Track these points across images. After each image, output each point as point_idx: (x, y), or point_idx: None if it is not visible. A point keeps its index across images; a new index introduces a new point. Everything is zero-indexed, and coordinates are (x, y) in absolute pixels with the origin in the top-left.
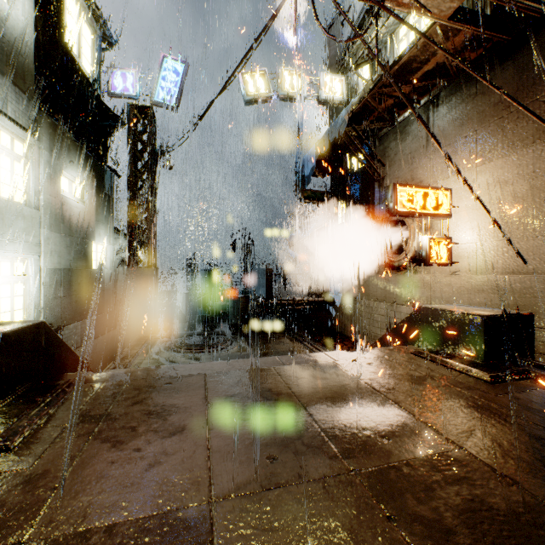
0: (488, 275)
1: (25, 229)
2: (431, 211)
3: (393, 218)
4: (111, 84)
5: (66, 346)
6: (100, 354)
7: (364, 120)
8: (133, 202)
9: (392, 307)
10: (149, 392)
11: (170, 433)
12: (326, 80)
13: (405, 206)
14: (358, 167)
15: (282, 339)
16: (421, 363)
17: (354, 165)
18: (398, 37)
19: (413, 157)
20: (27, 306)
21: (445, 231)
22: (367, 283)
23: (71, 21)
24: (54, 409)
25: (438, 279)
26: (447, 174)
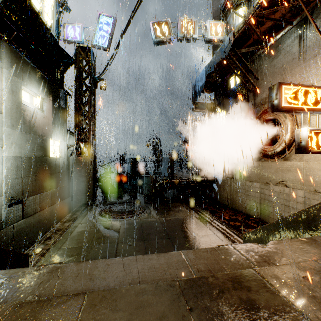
0: None
1: None
2: (311, 106)
3: (267, 118)
4: (65, 34)
5: None
6: (55, 215)
7: (243, 44)
8: (78, 112)
9: (265, 186)
10: None
11: None
12: (211, 25)
13: (289, 102)
14: (236, 83)
15: (180, 207)
16: None
17: (232, 83)
18: None
19: (285, 69)
20: None
21: (319, 124)
22: (243, 167)
23: None
24: None
25: (312, 165)
26: None
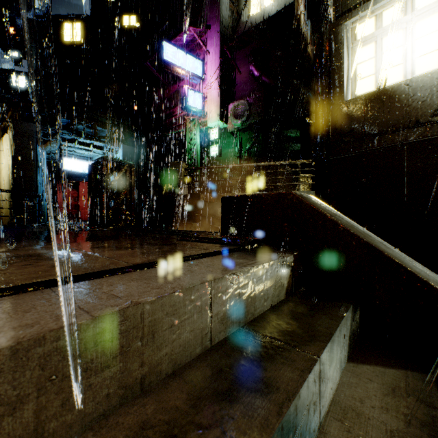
0: None
1: None
2: None
3: None
4: None
5: (343, 229)
6: None
7: None
8: None
9: None
10: (165, 250)
11: (103, 246)
12: None
13: None
14: None
15: None
16: None
17: None
18: None
19: None
20: None
21: None
22: None
23: None
24: (205, 242)
25: None
26: None
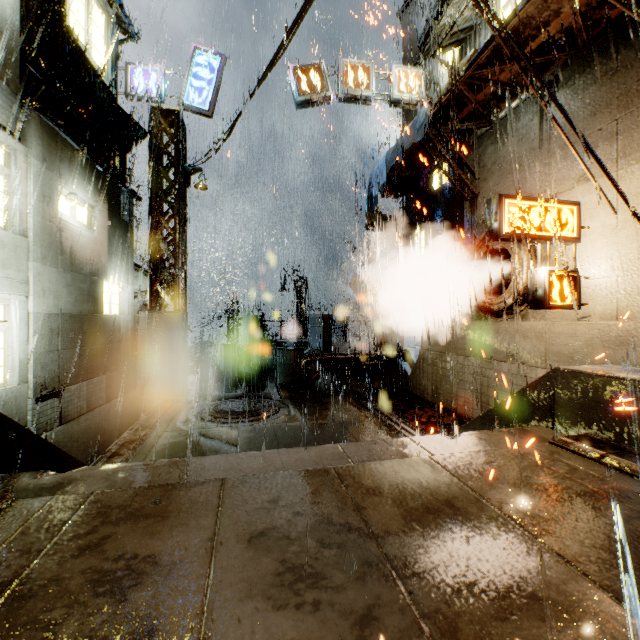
0: (637, 322)
1: (5, 261)
2: (551, 233)
3: (491, 247)
4: (129, 84)
5: (20, 427)
6: (113, 422)
7: (451, 118)
8: (156, 230)
9: (489, 365)
10: (118, 523)
11: None
12: (400, 74)
13: (516, 226)
14: (442, 183)
15: (343, 404)
16: (574, 462)
17: (436, 181)
18: (499, 6)
19: (519, 165)
20: (9, 362)
21: (568, 261)
22: (454, 332)
23: (76, 1)
24: None
25: (558, 328)
26: (571, 184)
